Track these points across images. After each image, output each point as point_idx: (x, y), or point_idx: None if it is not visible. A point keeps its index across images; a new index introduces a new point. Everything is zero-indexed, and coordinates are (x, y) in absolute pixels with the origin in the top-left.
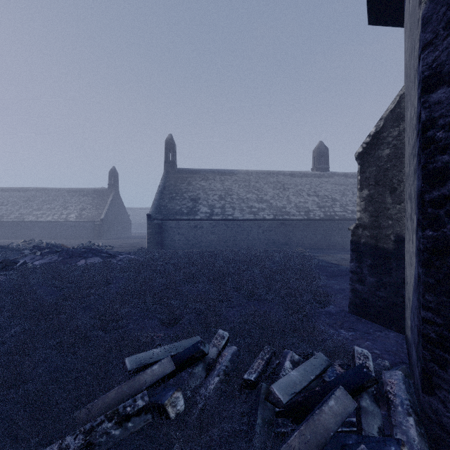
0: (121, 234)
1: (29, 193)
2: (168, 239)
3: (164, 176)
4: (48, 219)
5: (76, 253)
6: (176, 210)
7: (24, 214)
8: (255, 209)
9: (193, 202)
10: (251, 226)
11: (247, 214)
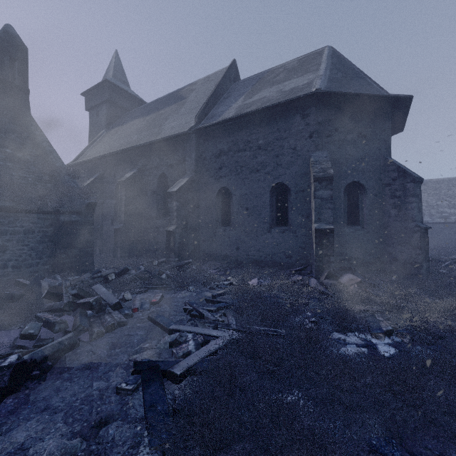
0: None
1: None
2: None
3: None
4: None
5: None
6: None
7: None
8: (446, 214)
9: None
10: (441, 228)
11: (437, 219)
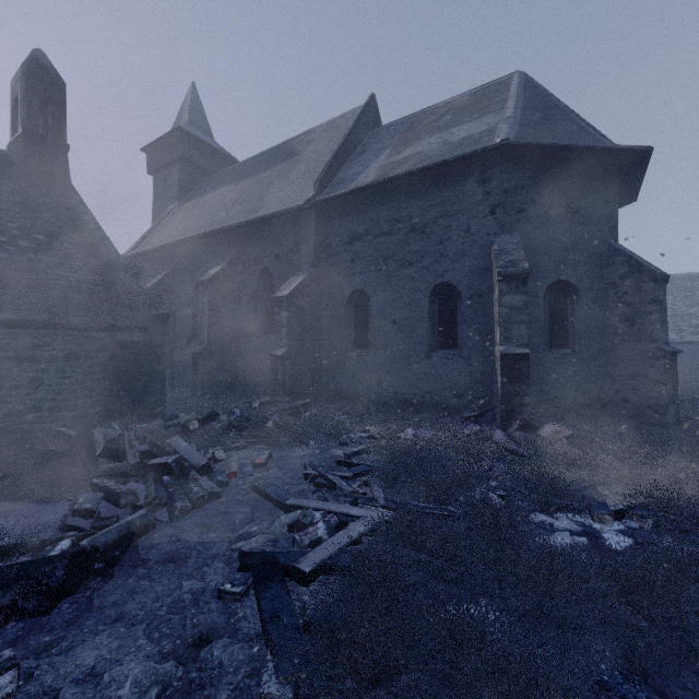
0: None
1: None
2: None
3: None
4: None
5: None
6: None
7: None
8: None
9: None
10: (695, 350)
11: (689, 336)
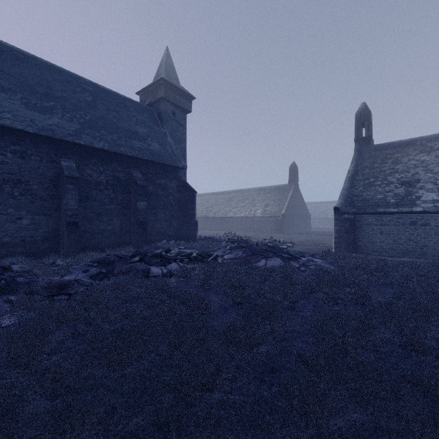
0: (301, 229)
1: (230, 195)
2: (364, 239)
3: (355, 158)
4: (241, 215)
5: (258, 251)
6: (377, 200)
7: (227, 211)
8: None
9: (405, 186)
10: None
11: None
